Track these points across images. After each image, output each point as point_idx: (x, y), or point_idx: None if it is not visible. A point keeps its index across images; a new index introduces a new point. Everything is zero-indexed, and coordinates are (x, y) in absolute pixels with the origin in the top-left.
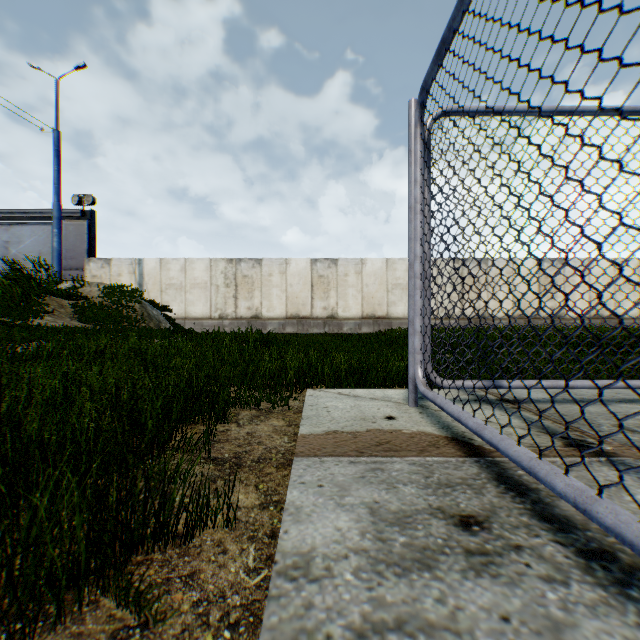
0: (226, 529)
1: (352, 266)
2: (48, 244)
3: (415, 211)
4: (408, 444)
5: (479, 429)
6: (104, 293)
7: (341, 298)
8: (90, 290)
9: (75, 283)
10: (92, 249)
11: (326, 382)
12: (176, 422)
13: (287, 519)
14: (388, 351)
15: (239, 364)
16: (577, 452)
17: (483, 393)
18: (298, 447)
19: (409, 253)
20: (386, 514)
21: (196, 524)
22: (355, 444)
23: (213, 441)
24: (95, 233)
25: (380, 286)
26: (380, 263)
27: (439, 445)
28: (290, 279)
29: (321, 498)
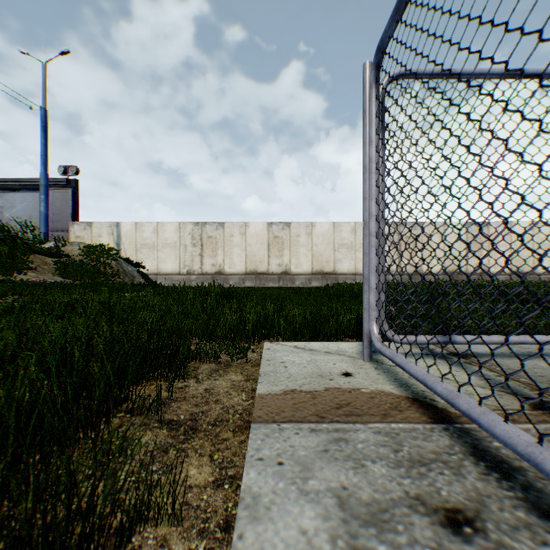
0: (173, 519)
1: (303, 228)
2: (37, 209)
3: (370, 170)
4: (369, 406)
5: (451, 397)
6: (84, 252)
7: (294, 256)
8: (72, 249)
9: (57, 243)
10: (76, 213)
11: (282, 334)
12: (132, 381)
13: (242, 515)
14: (337, 304)
15: (201, 317)
16: (547, 416)
17: (432, 346)
18: (256, 410)
19: (364, 212)
20: (358, 507)
21: (136, 520)
22: (314, 406)
23: (170, 400)
24: (78, 199)
25: (328, 245)
26: (328, 225)
27: (401, 407)
28: (249, 239)
29: (281, 481)
